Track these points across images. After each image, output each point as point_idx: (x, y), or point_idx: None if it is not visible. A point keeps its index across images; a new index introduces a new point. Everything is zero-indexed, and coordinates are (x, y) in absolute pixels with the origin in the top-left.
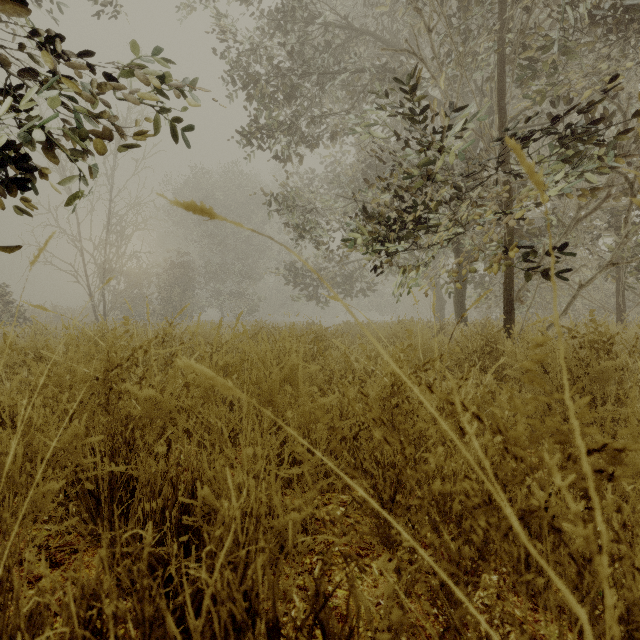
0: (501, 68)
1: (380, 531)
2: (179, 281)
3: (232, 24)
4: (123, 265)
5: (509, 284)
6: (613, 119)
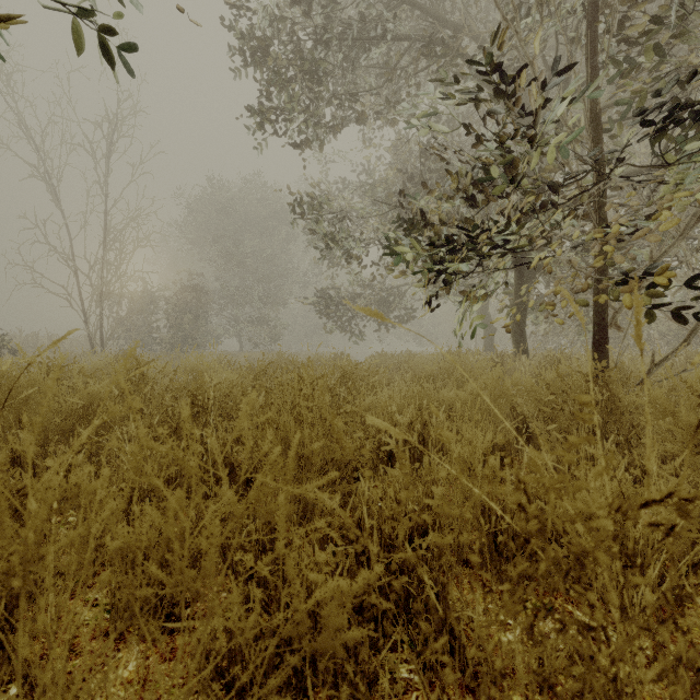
0: (592, 14)
1: None
2: (190, 306)
3: None
4: (122, 287)
5: (602, 304)
6: None
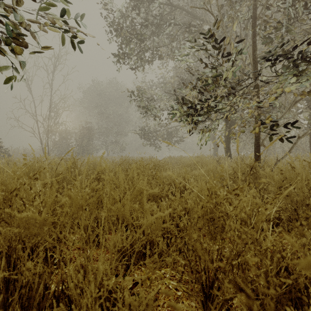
0: (253, 20)
1: (202, 309)
2: (86, 136)
3: (110, 2)
4: (57, 128)
5: (258, 136)
6: (310, 50)
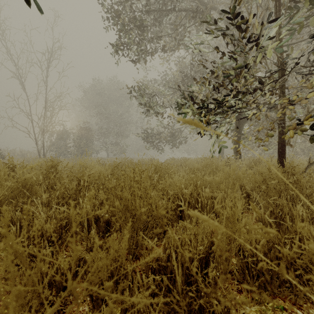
0: None
1: None
2: (85, 137)
3: None
4: (53, 128)
5: (283, 134)
6: None
